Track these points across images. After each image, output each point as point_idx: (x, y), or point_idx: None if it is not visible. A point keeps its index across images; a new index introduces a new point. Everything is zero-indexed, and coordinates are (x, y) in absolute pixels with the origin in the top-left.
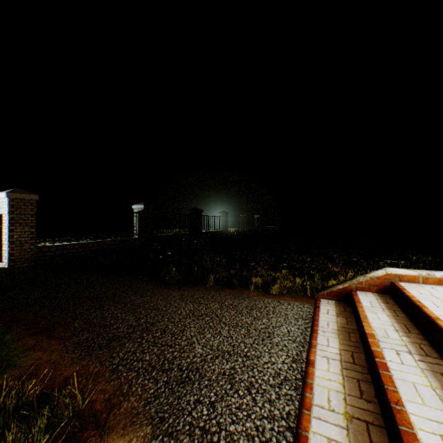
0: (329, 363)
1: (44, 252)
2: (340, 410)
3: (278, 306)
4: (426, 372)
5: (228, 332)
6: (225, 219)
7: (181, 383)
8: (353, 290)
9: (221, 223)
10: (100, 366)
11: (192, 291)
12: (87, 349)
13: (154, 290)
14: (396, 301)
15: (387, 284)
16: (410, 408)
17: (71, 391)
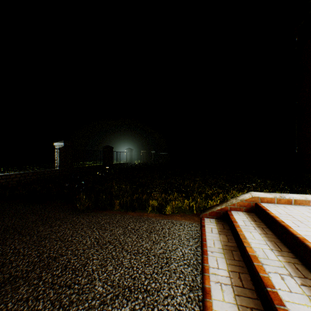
0: (222, 290)
1: None
2: None
3: (172, 227)
4: None
5: (130, 262)
6: (130, 154)
7: None
8: (228, 210)
9: (127, 157)
10: None
11: (100, 216)
12: None
13: (64, 218)
14: (261, 219)
15: (252, 205)
16: None
17: None
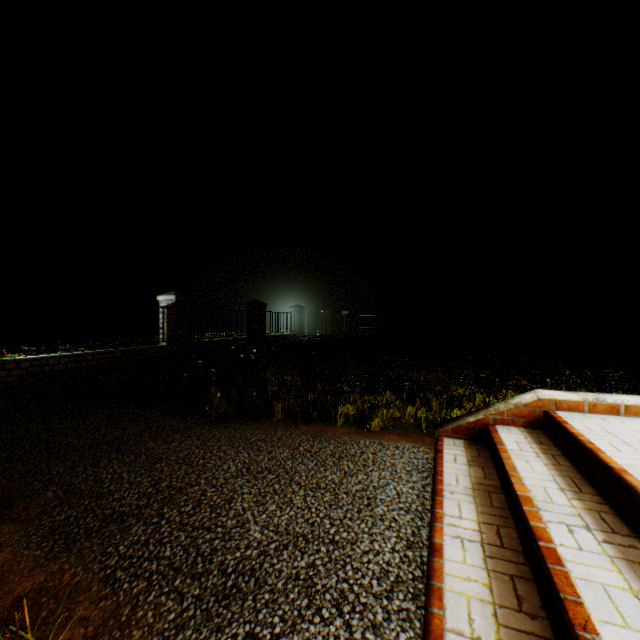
0: (464, 548)
1: (9, 370)
2: (490, 638)
3: (381, 451)
4: (619, 562)
5: (304, 500)
6: (299, 317)
7: (224, 598)
8: (490, 424)
9: (293, 323)
10: (82, 572)
11: (248, 429)
12: (65, 539)
13: (187, 430)
14: (553, 440)
15: (539, 415)
16: (607, 635)
17: (18, 633)
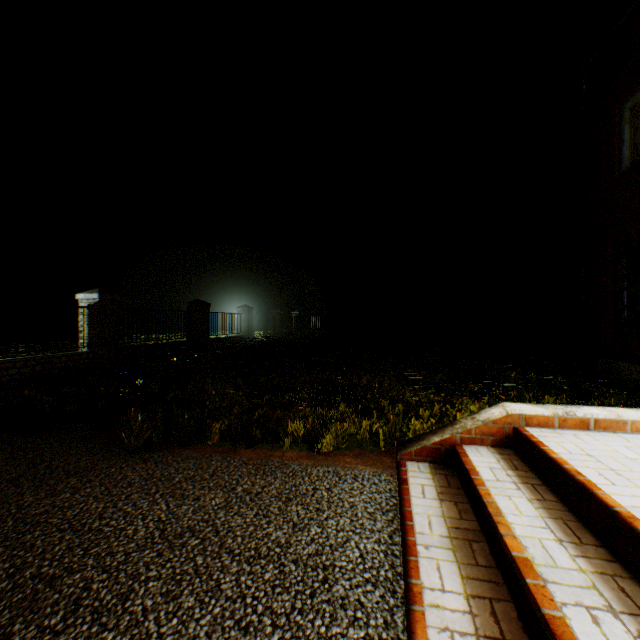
0: None
1: None
2: None
3: (337, 485)
4: None
5: (237, 582)
6: (247, 318)
7: None
8: (457, 443)
9: (241, 325)
10: None
11: (175, 461)
12: None
13: (88, 470)
14: (528, 463)
15: (508, 432)
16: None
17: None
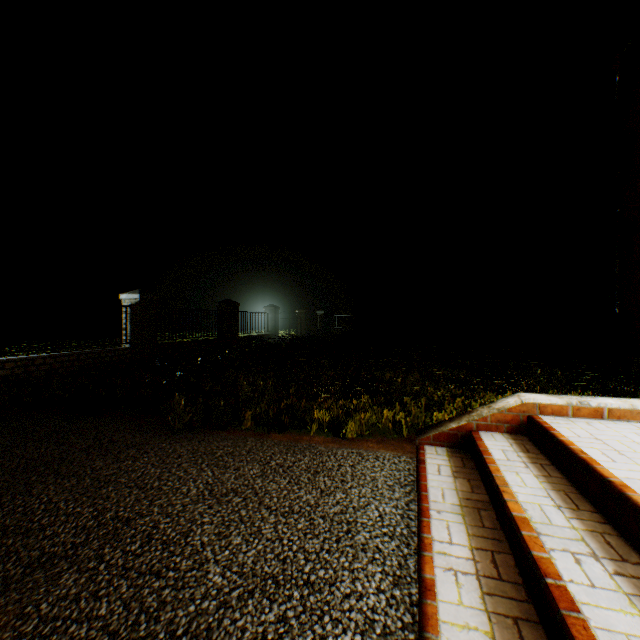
0: (459, 583)
1: None
2: None
3: (360, 463)
4: (638, 601)
5: (275, 529)
6: (274, 317)
7: None
8: (473, 430)
9: (268, 323)
10: None
11: (215, 441)
12: None
13: (144, 444)
14: (540, 447)
15: (523, 420)
16: None
17: None
